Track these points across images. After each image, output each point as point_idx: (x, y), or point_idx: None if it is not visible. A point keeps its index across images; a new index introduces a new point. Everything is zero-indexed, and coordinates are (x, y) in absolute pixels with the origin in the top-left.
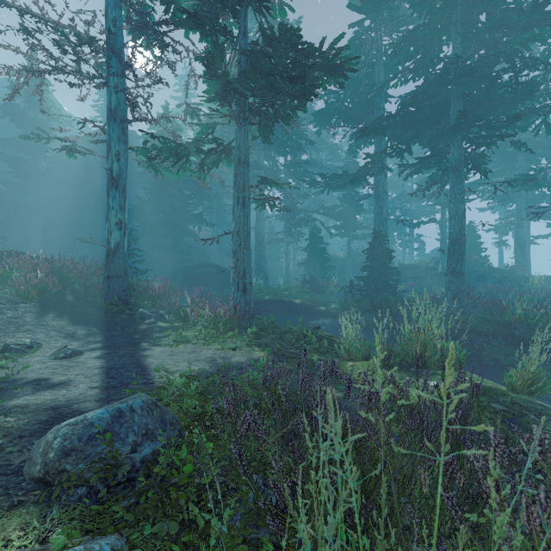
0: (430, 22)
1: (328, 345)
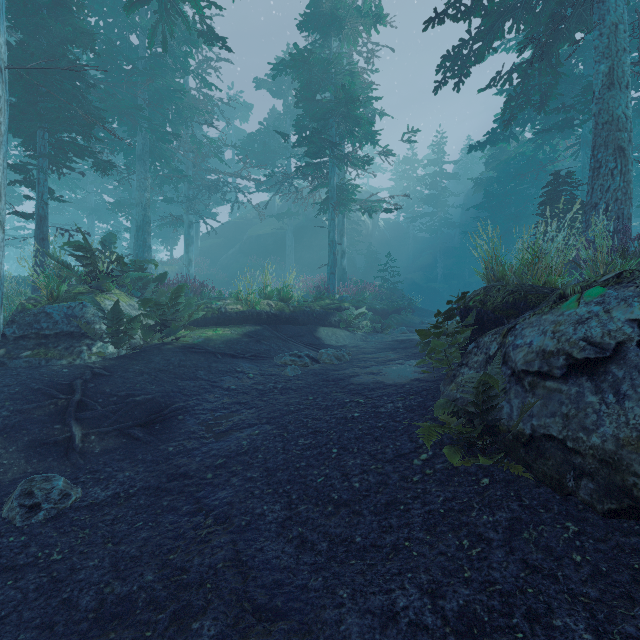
0: None
1: (303, 301)
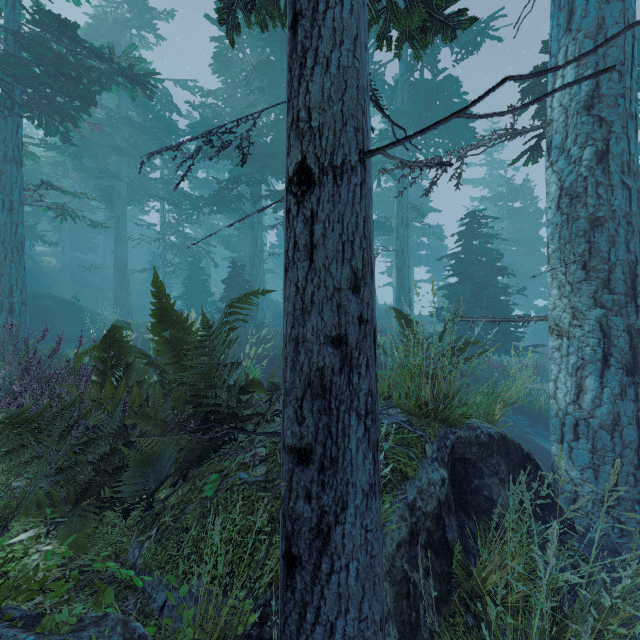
0: (276, 61)
1: None
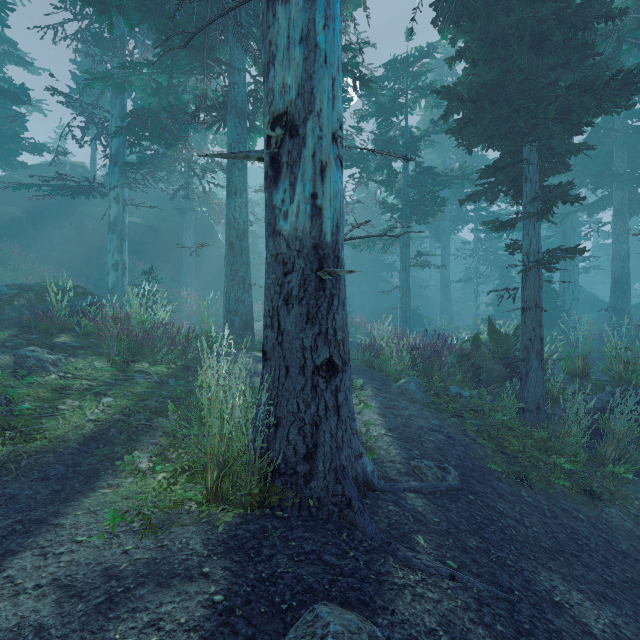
0: None
1: None
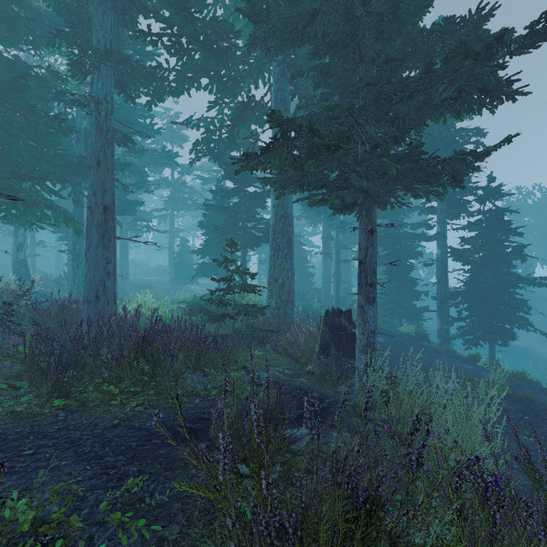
0: None
1: None
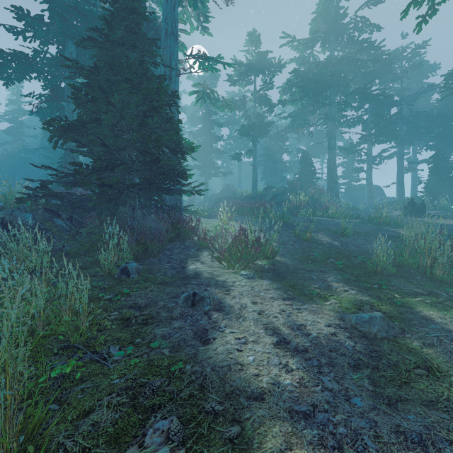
0: None
1: None
